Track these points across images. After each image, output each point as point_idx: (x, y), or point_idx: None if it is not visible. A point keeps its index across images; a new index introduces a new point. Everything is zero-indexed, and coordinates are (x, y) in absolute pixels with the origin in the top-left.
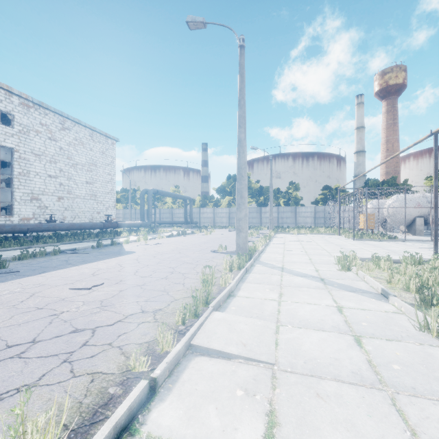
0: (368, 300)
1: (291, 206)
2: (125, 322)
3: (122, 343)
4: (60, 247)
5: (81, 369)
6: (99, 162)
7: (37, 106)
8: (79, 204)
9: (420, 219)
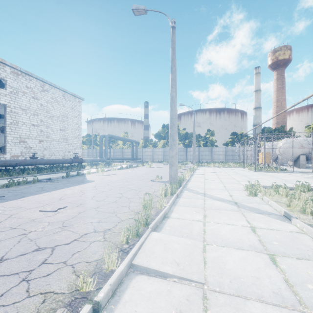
0: (274, 221)
1: (208, 146)
2: (80, 241)
3: (75, 262)
4: (39, 177)
5: (36, 288)
6: (70, 115)
7: (24, 74)
8: (54, 145)
9: (303, 156)
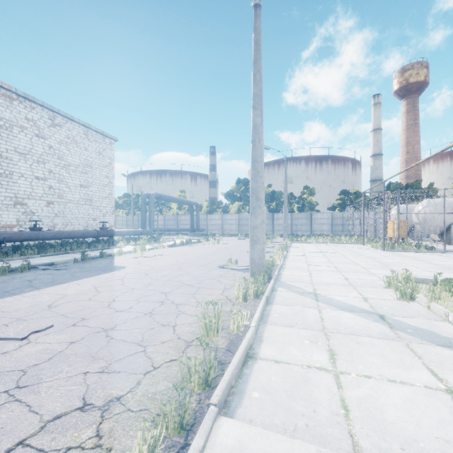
0: None
1: (306, 212)
2: (30, 450)
3: None
4: (39, 260)
5: None
6: (95, 164)
7: (22, 99)
8: (72, 210)
9: None
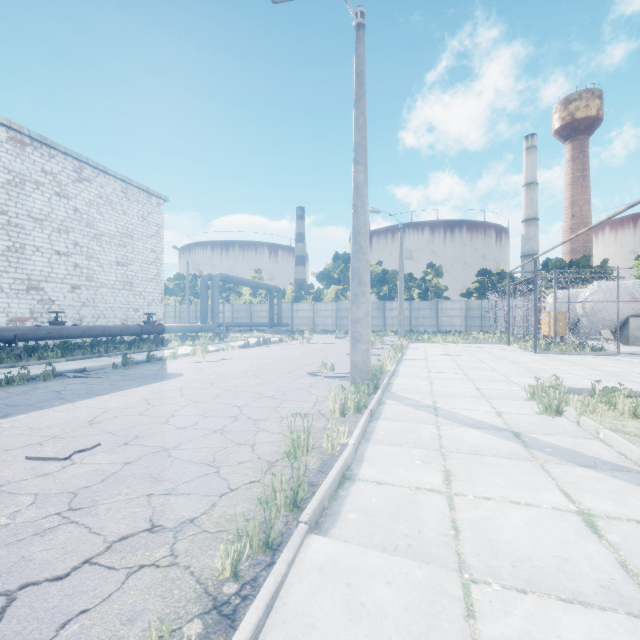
0: (636, 491)
1: (431, 299)
2: (99, 568)
3: None
4: (64, 365)
5: None
6: (138, 233)
7: (37, 144)
8: (105, 297)
9: (635, 319)
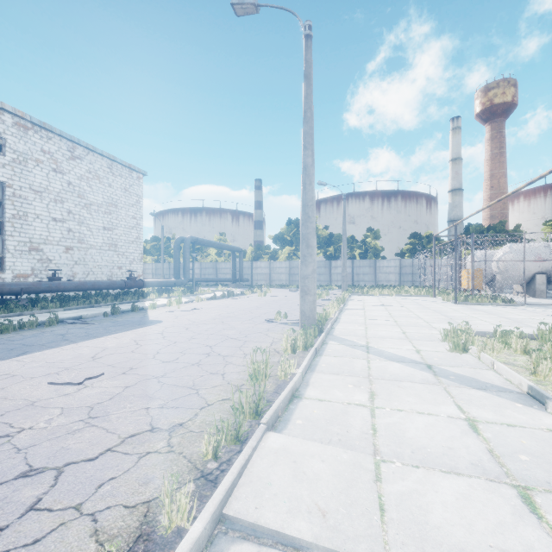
0: (512, 405)
1: (370, 259)
2: (118, 453)
3: (100, 506)
4: (63, 314)
5: None
6: (121, 202)
7: (37, 128)
8: (94, 257)
9: (541, 275)
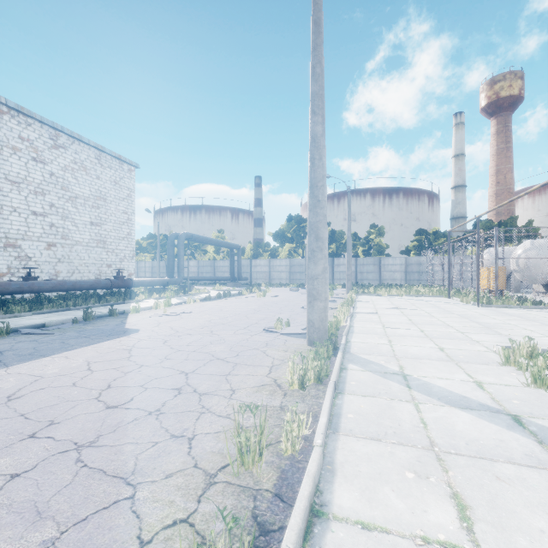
0: None
1: (374, 256)
2: None
3: None
4: (28, 319)
5: None
6: (110, 196)
7: (14, 112)
8: (79, 254)
9: None
